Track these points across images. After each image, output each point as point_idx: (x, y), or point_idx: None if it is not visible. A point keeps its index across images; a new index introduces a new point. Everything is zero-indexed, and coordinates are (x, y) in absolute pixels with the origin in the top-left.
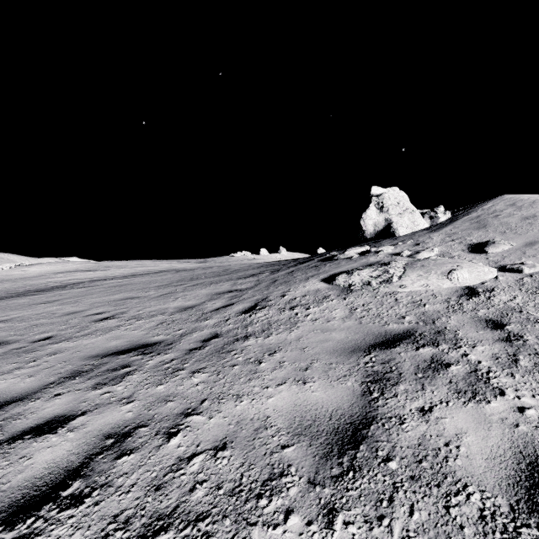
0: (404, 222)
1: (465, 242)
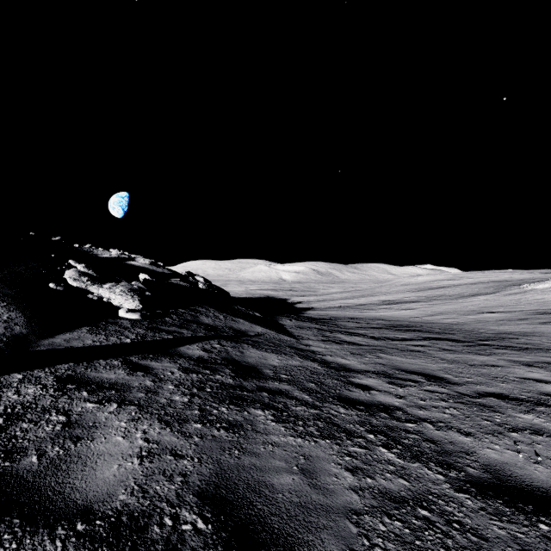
0: None
1: None
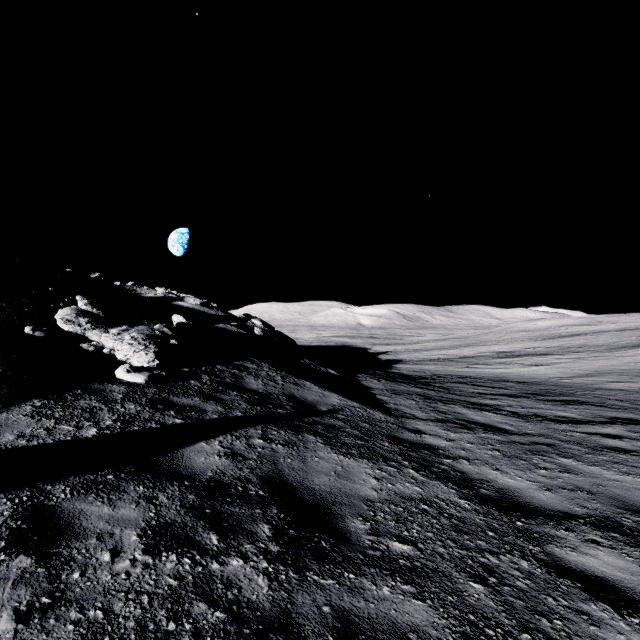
0: None
1: None
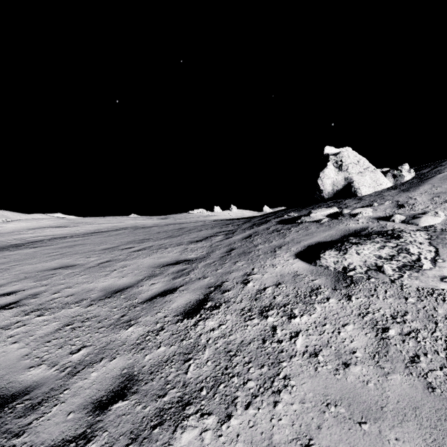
0: (366, 181)
1: None
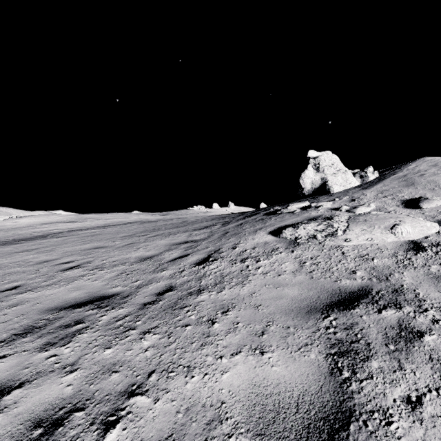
0: (338, 181)
1: (397, 198)
